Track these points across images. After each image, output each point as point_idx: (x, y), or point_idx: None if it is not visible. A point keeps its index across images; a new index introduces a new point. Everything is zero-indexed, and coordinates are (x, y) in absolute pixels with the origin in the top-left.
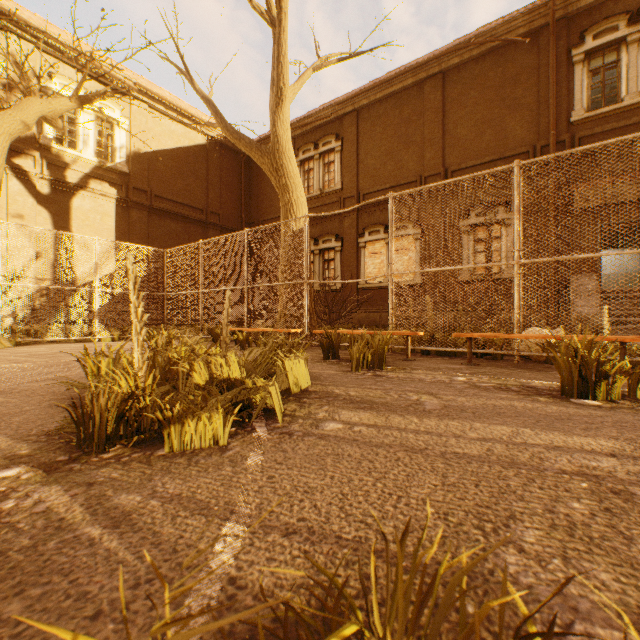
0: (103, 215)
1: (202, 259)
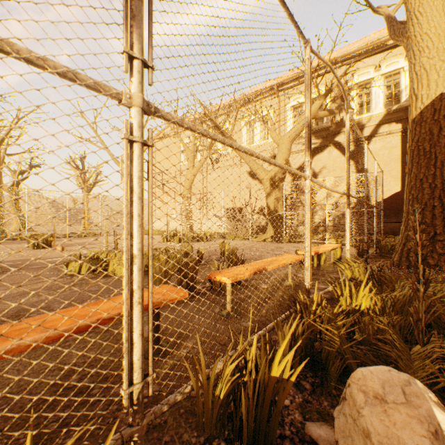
0: (390, 149)
1: (375, 176)
